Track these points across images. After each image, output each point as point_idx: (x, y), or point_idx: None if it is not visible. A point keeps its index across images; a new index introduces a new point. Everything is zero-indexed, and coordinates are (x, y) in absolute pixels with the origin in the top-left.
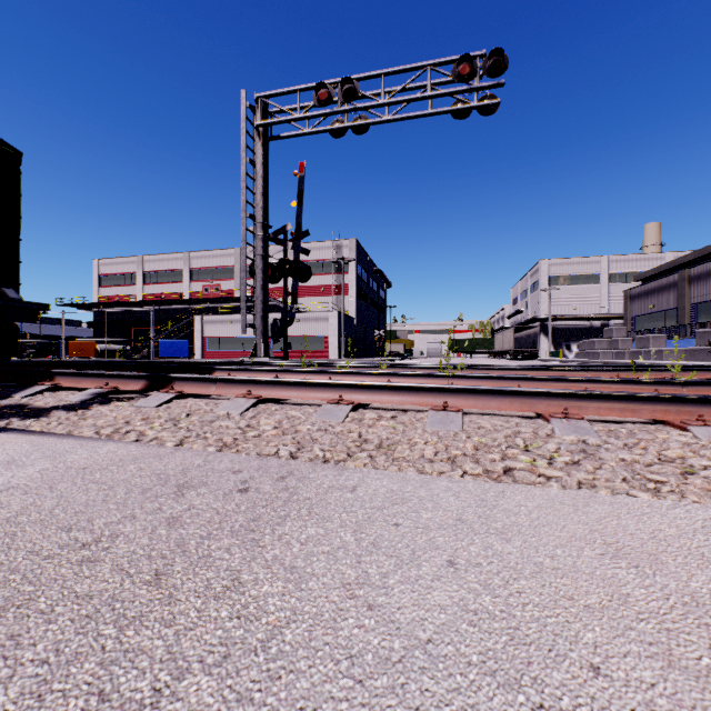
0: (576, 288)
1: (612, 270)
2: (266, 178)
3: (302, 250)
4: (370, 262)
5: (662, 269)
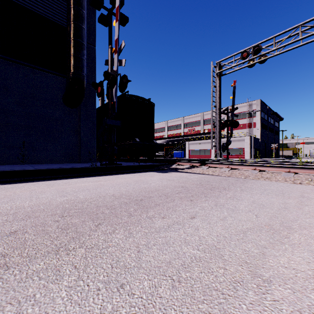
0: None
1: None
2: (220, 91)
3: (234, 115)
4: (268, 109)
5: None
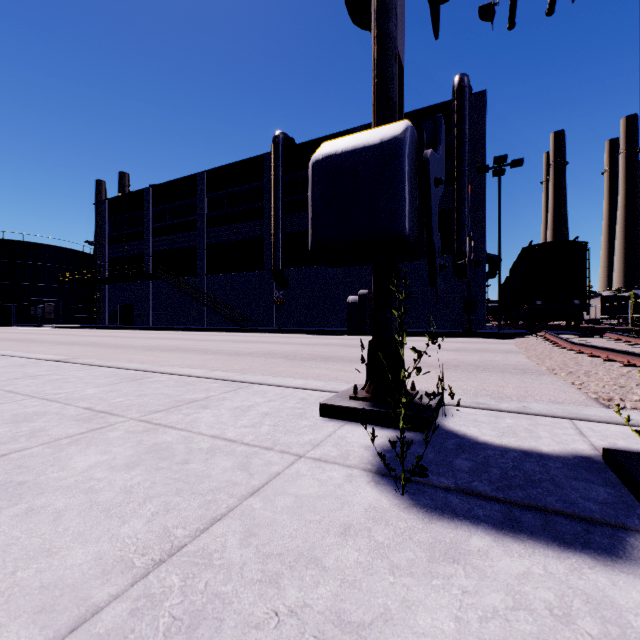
0: None
1: None
2: None
3: None
4: None
5: None
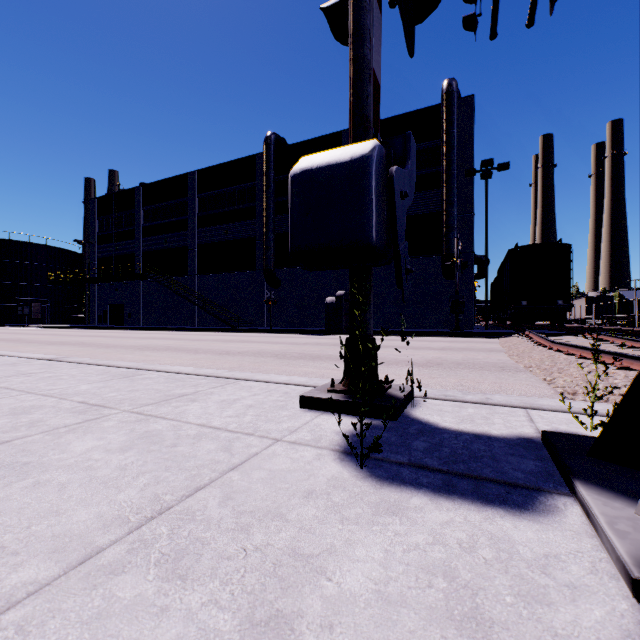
0: None
1: None
2: None
3: None
4: None
5: None
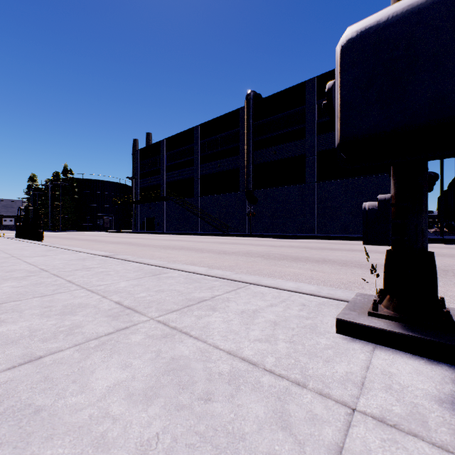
0: None
1: None
2: None
3: None
4: None
5: None
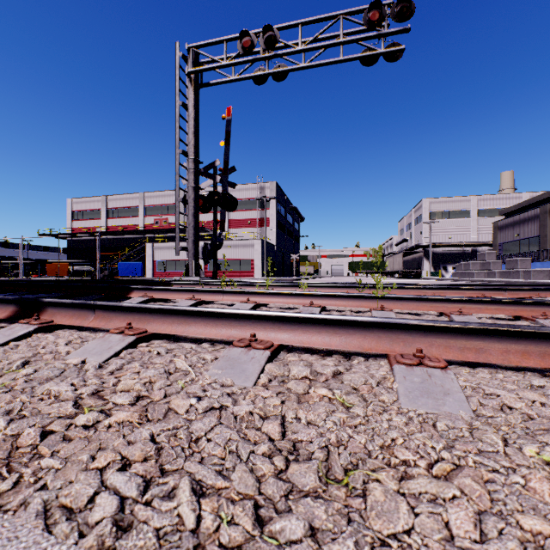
0: (451, 221)
1: (480, 207)
2: (197, 119)
3: (229, 184)
4: (287, 201)
5: (522, 205)
